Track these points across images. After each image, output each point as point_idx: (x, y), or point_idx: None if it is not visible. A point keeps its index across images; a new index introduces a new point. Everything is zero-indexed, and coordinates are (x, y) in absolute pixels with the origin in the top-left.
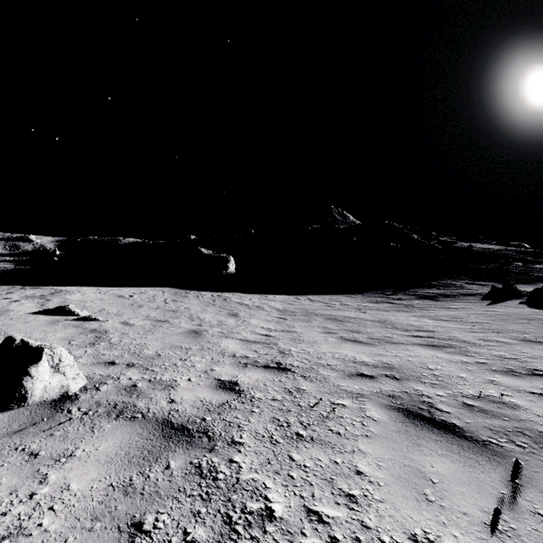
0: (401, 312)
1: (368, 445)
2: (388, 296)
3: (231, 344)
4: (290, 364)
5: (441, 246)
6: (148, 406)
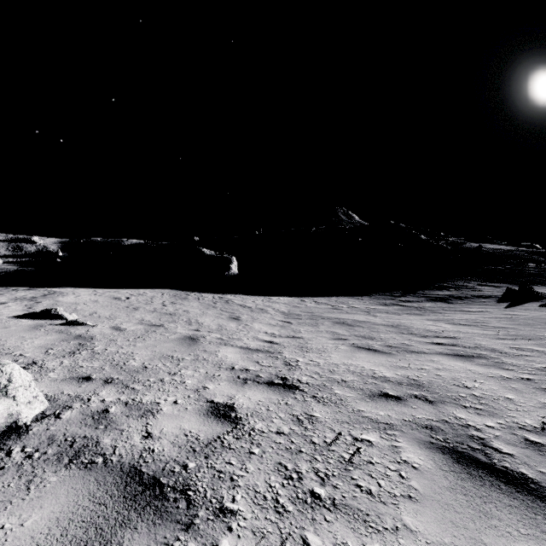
0: (414, 315)
1: (416, 516)
2: (397, 298)
3: (229, 353)
4: (298, 380)
5: (450, 246)
6: (115, 444)
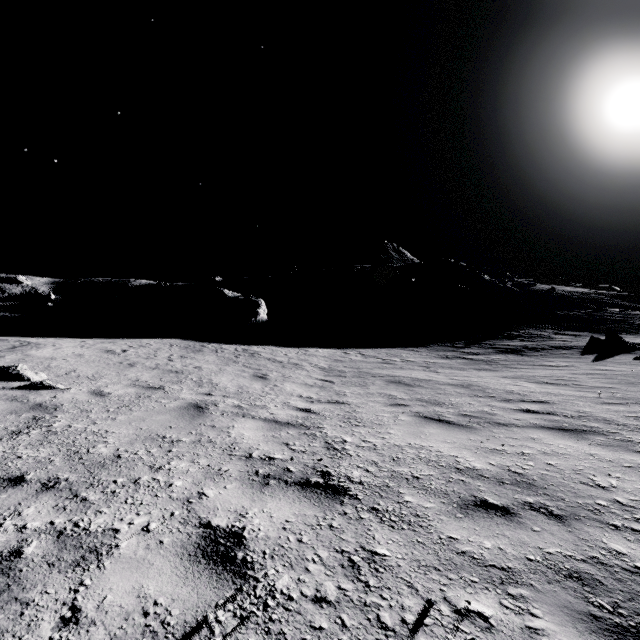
0: (484, 371)
1: None
2: (459, 350)
3: (248, 429)
4: (347, 476)
5: (518, 289)
6: None
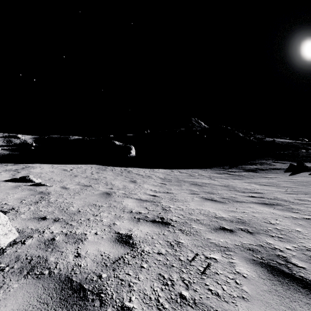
0: (236, 180)
1: None
2: (226, 170)
3: (129, 202)
4: (170, 219)
5: (256, 140)
6: (57, 261)
